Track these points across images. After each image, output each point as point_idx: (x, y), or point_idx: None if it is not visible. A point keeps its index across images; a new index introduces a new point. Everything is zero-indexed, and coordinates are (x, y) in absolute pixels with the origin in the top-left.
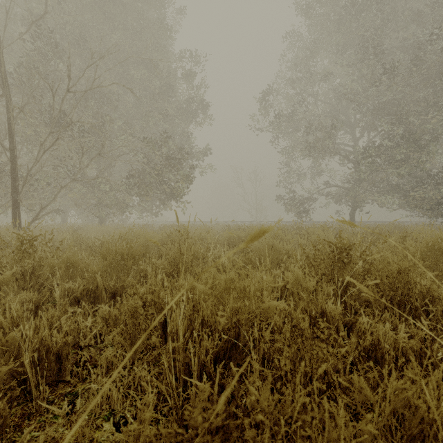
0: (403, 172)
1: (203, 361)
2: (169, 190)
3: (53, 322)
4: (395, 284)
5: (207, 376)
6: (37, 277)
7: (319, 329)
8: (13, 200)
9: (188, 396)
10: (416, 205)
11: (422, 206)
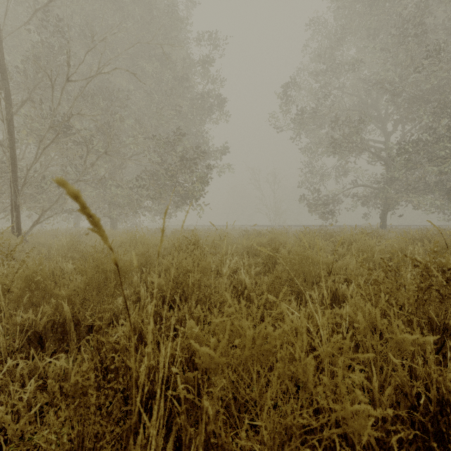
0: (446, 168)
1: None
2: (183, 192)
3: None
4: None
5: None
6: None
7: None
8: (12, 202)
9: None
10: None
11: None
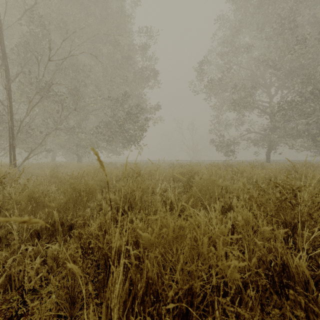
0: (311, 121)
1: None
2: (128, 137)
3: None
4: None
5: None
6: (6, 210)
7: None
8: (10, 144)
9: None
10: None
11: None
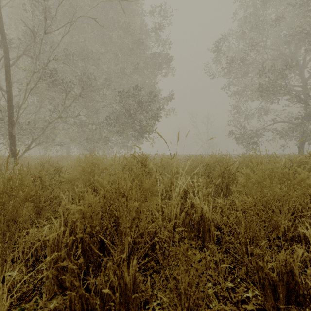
0: None
1: None
2: (139, 127)
3: None
4: None
5: None
6: None
7: None
8: (9, 133)
9: None
10: None
11: None
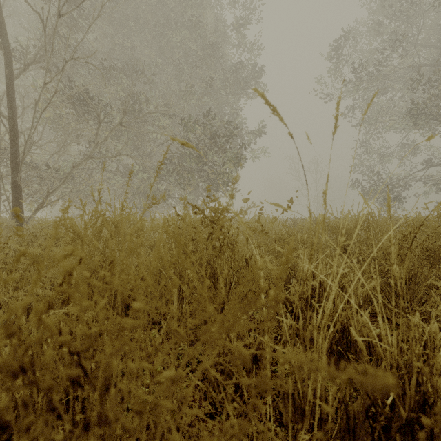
0: None
1: None
2: (214, 175)
3: None
4: None
5: None
6: None
7: None
8: (12, 182)
9: None
10: None
11: None
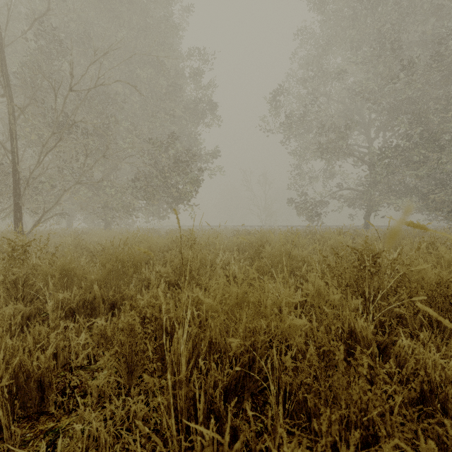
0: (421, 173)
1: (211, 396)
2: (176, 194)
3: (40, 339)
4: (433, 298)
5: (215, 415)
6: (30, 285)
7: (360, 363)
8: (15, 203)
9: (192, 443)
10: (435, 208)
11: (442, 210)
